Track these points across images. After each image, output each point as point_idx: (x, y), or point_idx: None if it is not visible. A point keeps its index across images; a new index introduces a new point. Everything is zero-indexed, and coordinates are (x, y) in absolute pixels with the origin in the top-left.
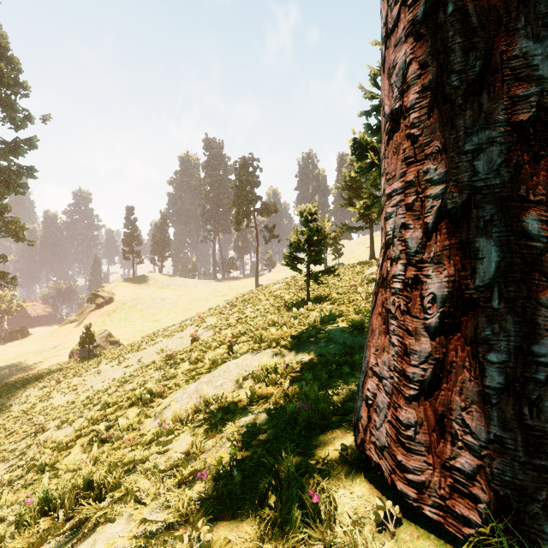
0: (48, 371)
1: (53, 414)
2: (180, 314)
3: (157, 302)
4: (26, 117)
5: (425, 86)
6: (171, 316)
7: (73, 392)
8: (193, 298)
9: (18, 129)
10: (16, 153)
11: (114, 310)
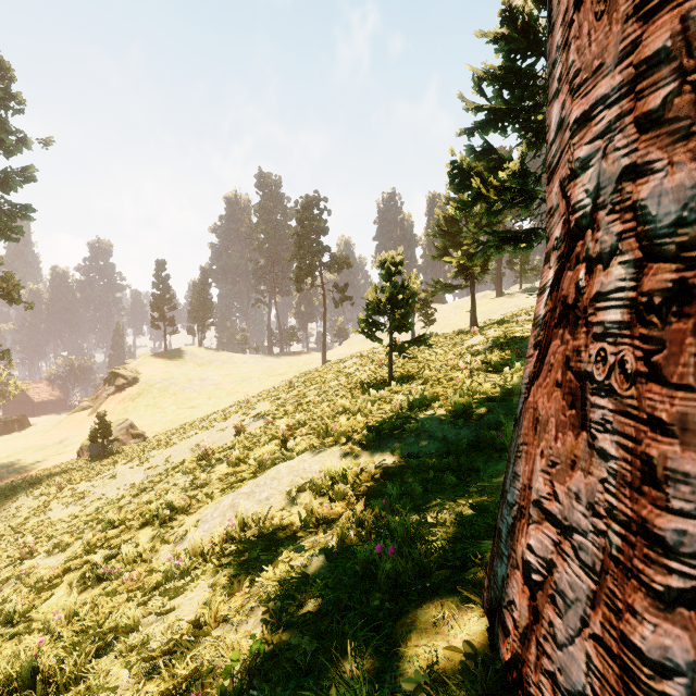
0: (49, 473)
1: (49, 533)
2: (224, 399)
3: (194, 383)
4: (20, 141)
5: None
6: (213, 401)
7: (78, 502)
8: (241, 378)
9: (9, 156)
10: (7, 187)
11: (139, 393)
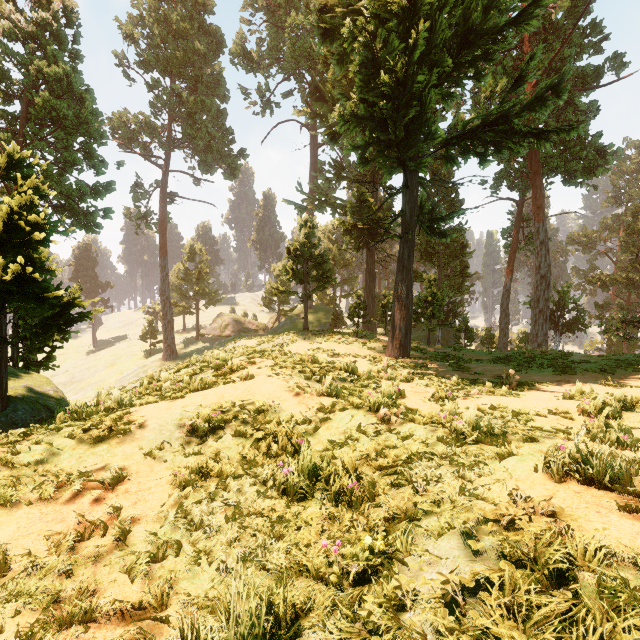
0: None
1: None
2: None
3: None
4: None
5: (165, 342)
6: None
7: None
8: None
9: None
10: None
11: None
